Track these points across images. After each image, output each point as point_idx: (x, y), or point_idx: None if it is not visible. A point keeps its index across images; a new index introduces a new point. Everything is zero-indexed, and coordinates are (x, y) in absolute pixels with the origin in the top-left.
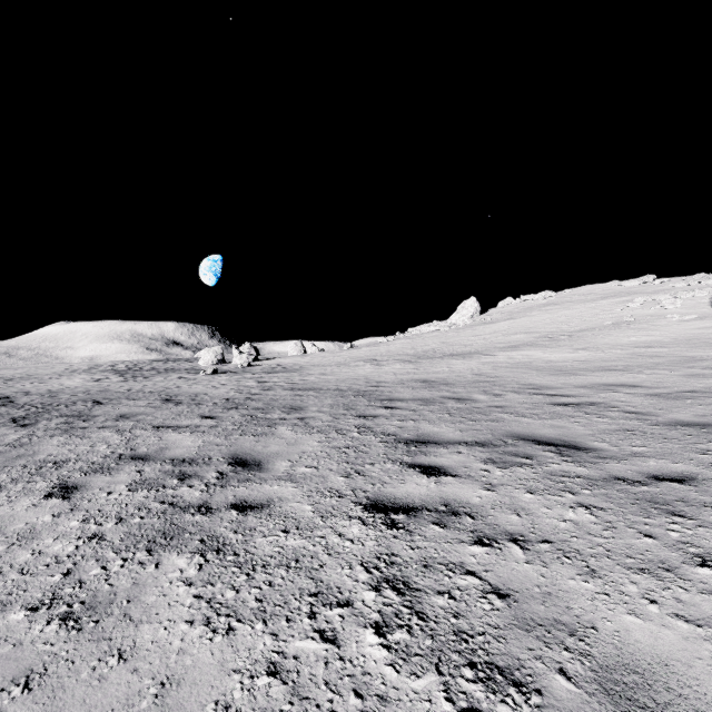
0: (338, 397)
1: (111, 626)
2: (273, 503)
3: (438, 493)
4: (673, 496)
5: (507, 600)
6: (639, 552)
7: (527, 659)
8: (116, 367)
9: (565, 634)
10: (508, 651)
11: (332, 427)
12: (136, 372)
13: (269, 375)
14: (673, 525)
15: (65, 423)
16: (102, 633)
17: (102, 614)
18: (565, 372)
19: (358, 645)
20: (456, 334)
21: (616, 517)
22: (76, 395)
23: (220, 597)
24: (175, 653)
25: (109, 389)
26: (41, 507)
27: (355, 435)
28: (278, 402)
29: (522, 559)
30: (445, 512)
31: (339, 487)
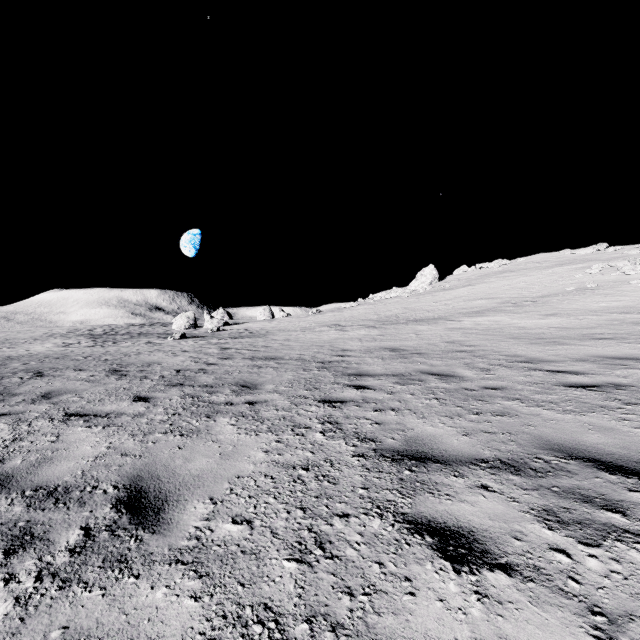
0: (300, 370)
1: None
2: None
3: None
4: None
5: None
6: None
7: None
8: (93, 331)
9: None
10: None
11: (287, 421)
12: (110, 336)
13: (234, 340)
14: None
15: None
16: None
17: None
18: (547, 340)
19: None
20: (417, 300)
21: None
22: (27, 363)
23: None
24: None
25: (68, 356)
26: None
27: (318, 438)
28: (232, 375)
29: None
30: None
31: (283, 604)
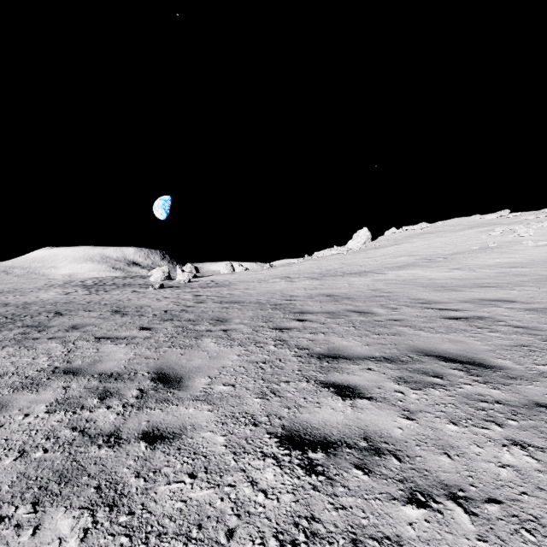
0: (258, 310)
1: None
2: (185, 432)
3: (356, 421)
4: None
5: None
6: None
7: None
8: (85, 283)
9: None
10: None
11: (251, 340)
12: (100, 286)
13: (204, 289)
14: None
15: (22, 333)
16: None
17: None
18: (447, 288)
19: None
20: (353, 256)
21: None
22: (44, 306)
23: None
24: None
25: (73, 302)
26: None
27: (271, 348)
28: (207, 314)
29: (471, 531)
30: (367, 449)
31: (255, 412)
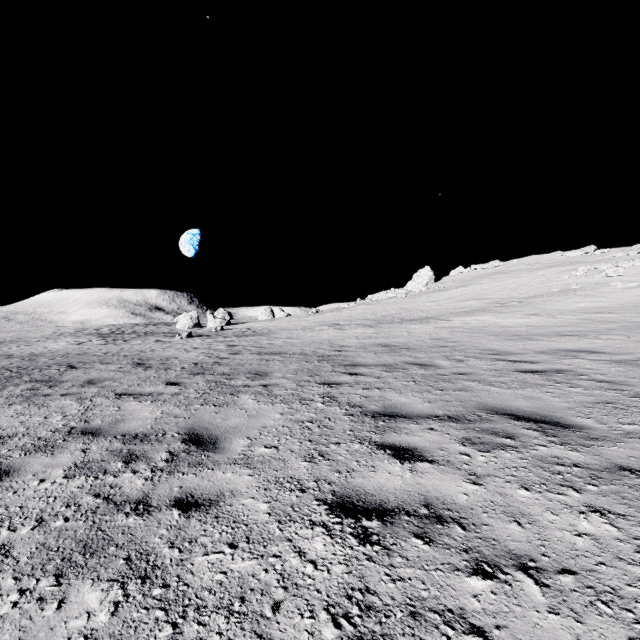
0: (303, 362)
1: None
2: (223, 499)
3: (416, 487)
4: None
5: None
6: None
7: None
8: (100, 331)
9: None
10: None
11: (295, 396)
12: (118, 335)
13: (239, 339)
14: None
15: (30, 389)
16: None
17: None
18: (521, 337)
19: None
20: (413, 300)
21: None
22: (54, 358)
23: None
24: None
25: (87, 353)
26: None
27: (319, 406)
28: (244, 367)
29: (542, 603)
30: (428, 517)
31: (301, 476)
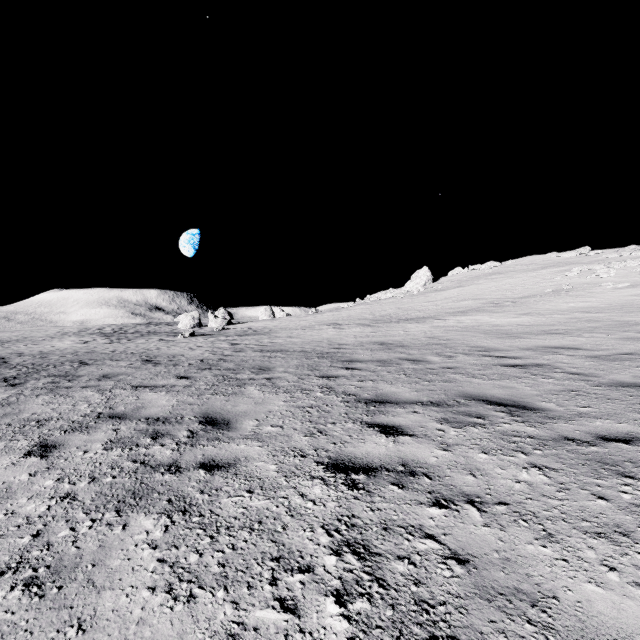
0: (303, 358)
1: (74, 593)
2: (239, 462)
3: (397, 453)
4: (622, 457)
5: (467, 566)
6: (593, 515)
7: (490, 632)
8: (103, 330)
9: (527, 605)
10: (470, 623)
11: (297, 387)
12: (121, 334)
13: (241, 338)
14: (625, 487)
15: (51, 382)
16: (64, 600)
17: (66, 579)
18: (511, 335)
19: (319, 616)
20: (410, 300)
21: (569, 478)
22: (64, 356)
23: (184, 562)
24: (134, 623)
25: (95, 351)
26: (20, 466)
27: (318, 395)
28: (248, 363)
29: (479, 521)
30: (403, 472)
31: (303, 447)
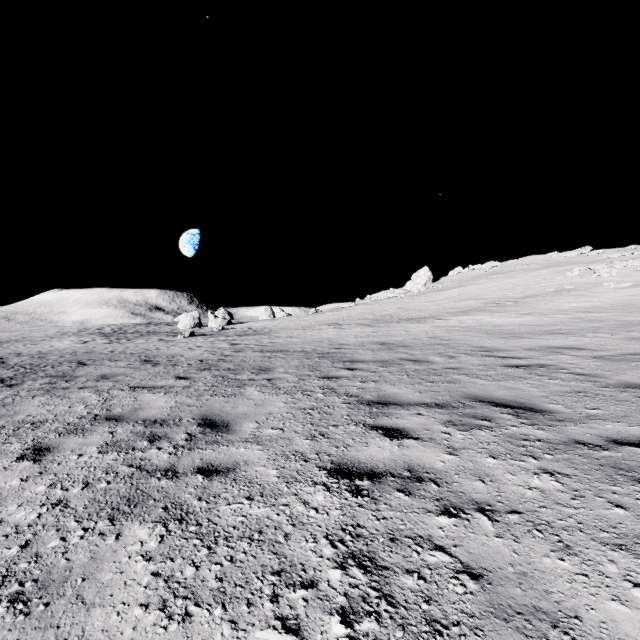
0: (304, 359)
1: (61, 610)
2: (238, 467)
3: (402, 457)
4: (636, 462)
5: (481, 581)
6: (612, 525)
7: None
8: (103, 330)
9: (547, 625)
10: None
11: (297, 388)
12: (120, 334)
13: (241, 338)
14: None
15: (48, 383)
16: (51, 619)
17: (54, 595)
18: (513, 335)
19: (323, 637)
20: (411, 300)
21: (583, 485)
22: (63, 356)
23: (179, 575)
24: None
25: (94, 351)
26: (11, 471)
27: (319, 396)
28: (248, 363)
29: (491, 531)
30: (409, 478)
31: (304, 450)
